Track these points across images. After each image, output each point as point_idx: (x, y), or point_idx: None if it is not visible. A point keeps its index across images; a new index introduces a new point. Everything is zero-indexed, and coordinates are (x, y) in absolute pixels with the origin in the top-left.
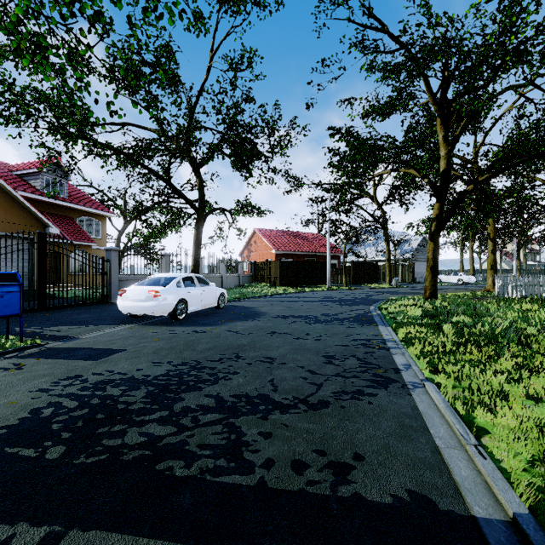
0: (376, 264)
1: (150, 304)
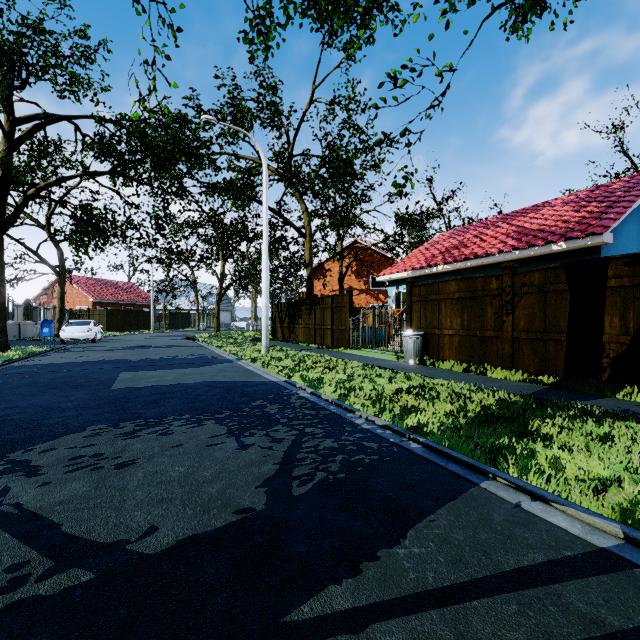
0: (189, 313)
1: (86, 334)
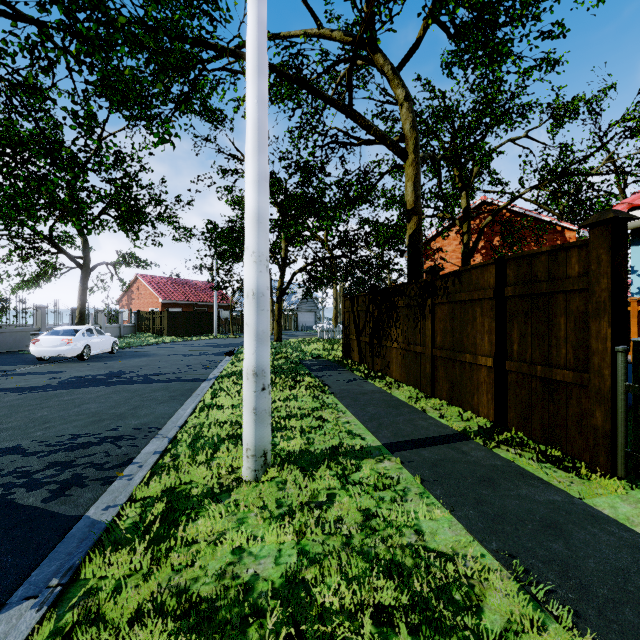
0: None
1: (64, 348)
